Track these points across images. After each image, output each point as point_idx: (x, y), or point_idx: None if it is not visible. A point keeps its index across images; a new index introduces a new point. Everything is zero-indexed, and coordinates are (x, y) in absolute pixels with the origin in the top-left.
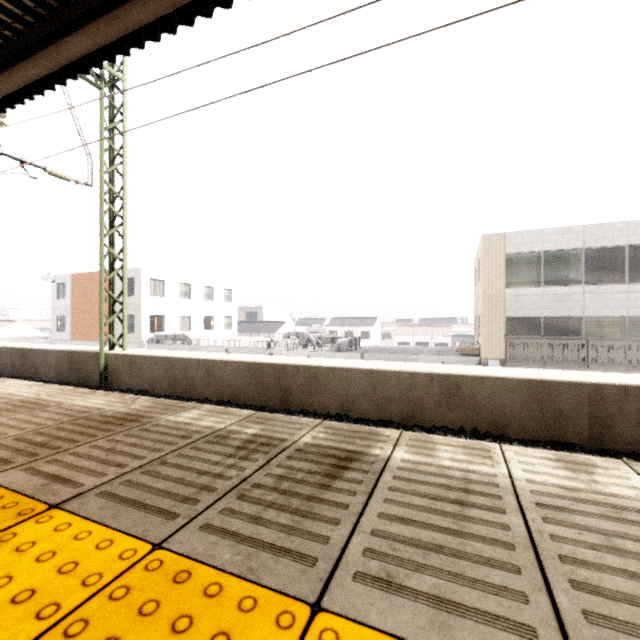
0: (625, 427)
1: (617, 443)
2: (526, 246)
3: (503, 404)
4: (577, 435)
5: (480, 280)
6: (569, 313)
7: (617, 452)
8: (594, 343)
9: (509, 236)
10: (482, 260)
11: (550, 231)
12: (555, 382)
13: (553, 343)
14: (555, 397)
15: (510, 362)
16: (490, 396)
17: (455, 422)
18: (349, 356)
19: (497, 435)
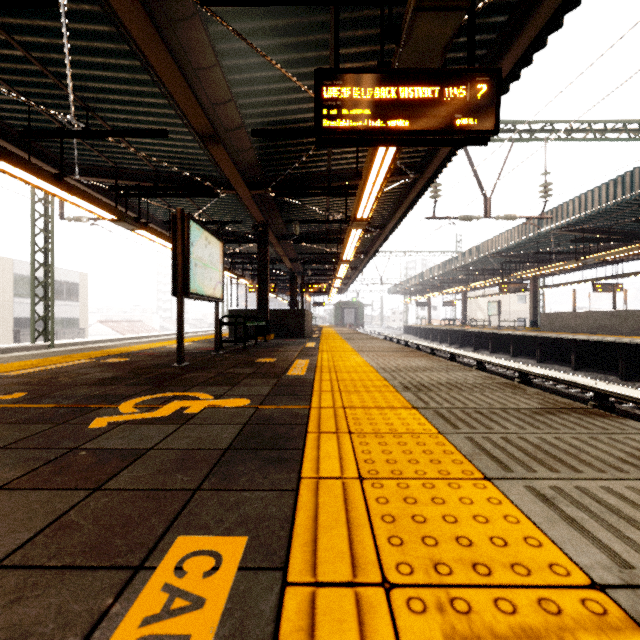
0: None
1: None
2: (25, 271)
3: None
4: None
5: None
6: None
7: None
8: (59, 332)
9: (16, 262)
10: None
11: (37, 265)
12: None
13: None
14: None
15: None
16: None
17: None
18: None
19: None
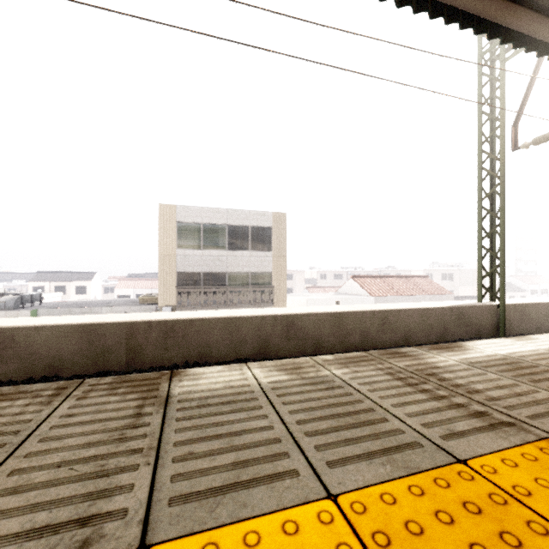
0: (149, 351)
1: (145, 363)
2: (191, 218)
3: (58, 348)
4: (118, 363)
5: (158, 241)
6: (218, 269)
7: (142, 370)
8: (231, 290)
9: (179, 208)
10: (159, 225)
11: (207, 209)
12: (102, 324)
13: (207, 291)
14: (102, 336)
15: (179, 307)
16: (46, 343)
17: (10, 373)
18: (16, 314)
19: (53, 377)
